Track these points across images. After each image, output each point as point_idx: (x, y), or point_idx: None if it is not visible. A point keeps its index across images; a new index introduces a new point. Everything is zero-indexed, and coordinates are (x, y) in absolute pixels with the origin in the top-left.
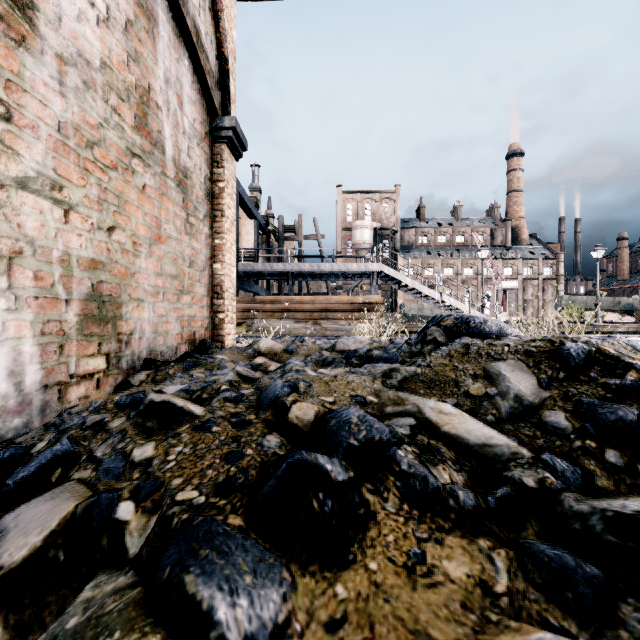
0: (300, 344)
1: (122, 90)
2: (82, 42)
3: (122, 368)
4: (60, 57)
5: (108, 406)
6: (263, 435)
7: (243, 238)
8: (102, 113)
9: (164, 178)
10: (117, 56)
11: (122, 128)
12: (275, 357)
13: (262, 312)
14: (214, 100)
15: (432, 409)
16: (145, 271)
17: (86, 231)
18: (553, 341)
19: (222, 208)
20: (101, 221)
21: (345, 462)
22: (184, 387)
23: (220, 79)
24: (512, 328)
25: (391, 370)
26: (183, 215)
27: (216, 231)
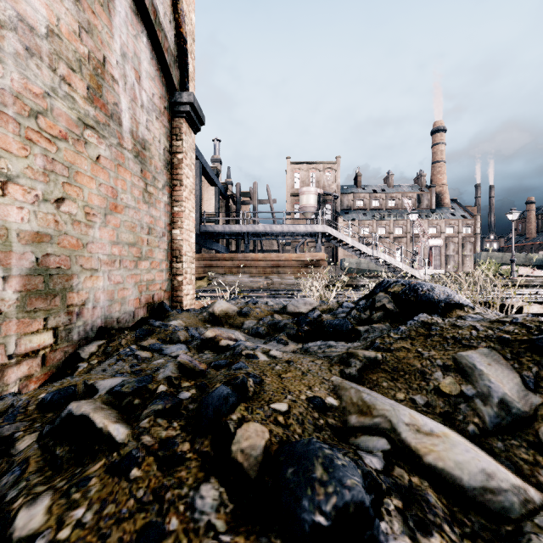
0: (253, 306)
1: (73, 60)
2: (24, 6)
3: (73, 340)
4: None
5: (29, 408)
6: (196, 485)
7: (205, 203)
8: (49, 82)
9: (121, 149)
10: (67, 25)
11: (73, 98)
12: (229, 320)
13: (221, 268)
14: (173, 77)
15: (408, 426)
16: (99, 241)
17: (29, 203)
18: (528, 326)
19: (181, 178)
20: (47, 193)
21: None
22: (116, 385)
23: (179, 57)
24: (458, 295)
25: (349, 355)
26: (141, 185)
27: (175, 199)
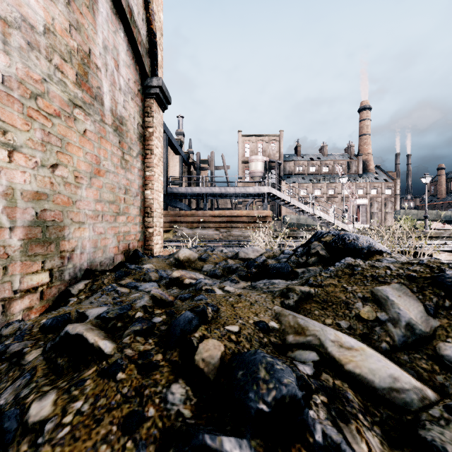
0: (211, 253)
1: (65, 52)
2: (26, 9)
3: (65, 279)
4: (4, 20)
5: (33, 330)
6: (168, 384)
7: (171, 168)
8: (46, 70)
9: (103, 124)
10: (60, 24)
11: (65, 83)
12: (191, 264)
13: (184, 222)
14: (145, 65)
15: (333, 342)
16: (86, 199)
17: (30, 168)
18: (431, 266)
19: (151, 148)
20: (45, 160)
21: (254, 441)
22: (103, 312)
23: (150, 49)
24: (378, 243)
25: (288, 290)
26: (119, 153)
27: (147, 165)
